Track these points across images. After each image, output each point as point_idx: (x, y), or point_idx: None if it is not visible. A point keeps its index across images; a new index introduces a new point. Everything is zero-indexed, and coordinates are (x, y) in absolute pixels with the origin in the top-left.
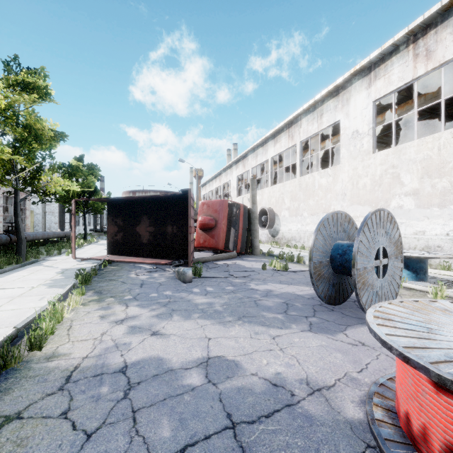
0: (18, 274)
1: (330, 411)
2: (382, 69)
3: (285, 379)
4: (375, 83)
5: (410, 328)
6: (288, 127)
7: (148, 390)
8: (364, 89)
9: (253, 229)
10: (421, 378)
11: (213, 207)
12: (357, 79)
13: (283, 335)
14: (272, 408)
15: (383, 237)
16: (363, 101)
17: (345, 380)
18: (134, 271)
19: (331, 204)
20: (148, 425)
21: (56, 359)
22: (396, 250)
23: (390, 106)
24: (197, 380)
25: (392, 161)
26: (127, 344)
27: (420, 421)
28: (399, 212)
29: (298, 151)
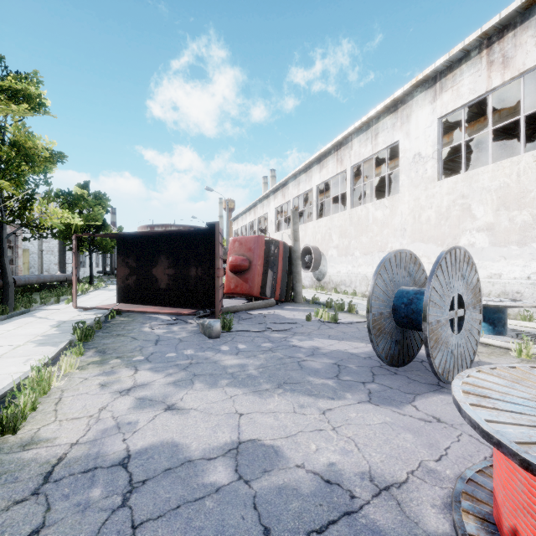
0: (1, 329)
1: (405, 522)
2: (450, 79)
3: (341, 473)
4: (441, 96)
5: (516, 409)
6: (336, 149)
7: (156, 492)
8: (428, 103)
9: (295, 272)
10: None
11: (246, 245)
12: (419, 92)
13: (336, 408)
14: (325, 519)
15: (460, 282)
16: (427, 118)
17: (421, 473)
18: (148, 323)
19: (388, 242)
20: None
21: (35, 446)
22: (473, 298)
23: (457, 125)
24: (224, 476)
25: (462, 189)
26: (133, 423)
27: None
28: (470, 251)
29: (348, 177)
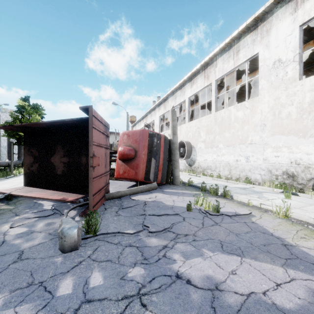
0: None
1: None
2: None
3: None
4: (303, 5)
5: None
6: (204, 69)
7: None
8: (289, 15)
9: (174, 160)
10: None
11: (133, 137)
12: (279, 7)
13: None
14: None
15: None
16: (287, 28)
17: None
18: (20, 215)
19: (249, 136)
20: None
21: None
22: None
23: None
24: None
25: None
26: None
27: None
28: None
29: (213, 88)
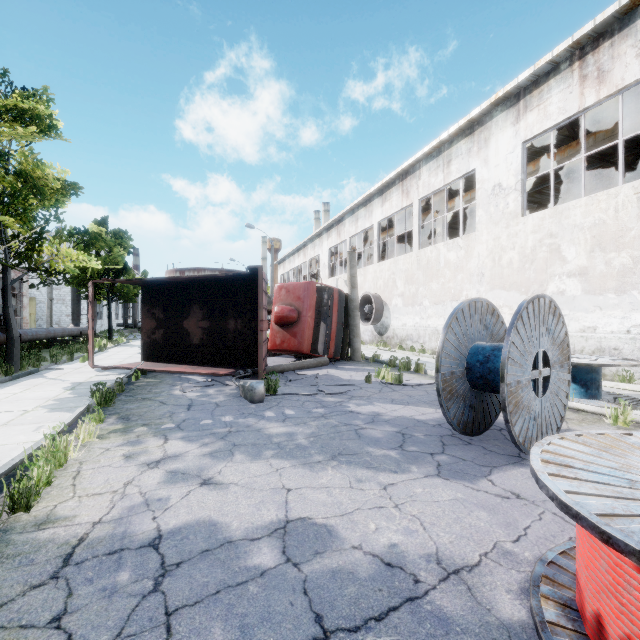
0: (6, 391)
1: (476, 608)
2: (535, 96)
3: (404, 555)
4: (525, 116)
5: (600, 480)
6: (402, 179)
7: (192, 576)
8: (510, 125)
9: (352, 324)
10: (624, 563)
11: (295, 293)
12: (499, 111)
13: (399, 482)
14: (385, 605)
15: (544, 336)
16: (508, 142)
17: (495, 555)
18: (179, 385)
19: (463, 289)
20: (191, 637)
21: (52, 525)
22: (561, 355)
23: (545, 150)
24: (270, 558)
25: (549, 227)
26: (164, 500)
27: (623, 631)
28: (559, 300)
29: (416, 212)
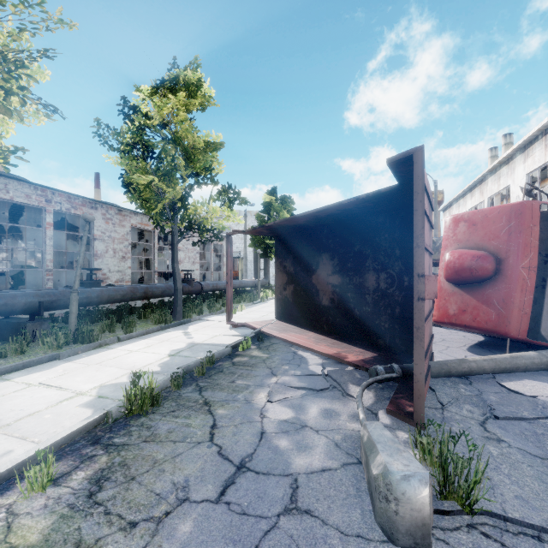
0: (130, 347)
1: None
2: None
3: None
4: None
5: None
6: None
7: None
8: None
9: None
10: None
11: (487, 226)
12: None
13: None
14: None
15: None
16: None
17: None
18: (277, 376)
19: None
20: None
21: None
22: None
23: None
24: None
25: None
26: None
27: None
28: None
29: None
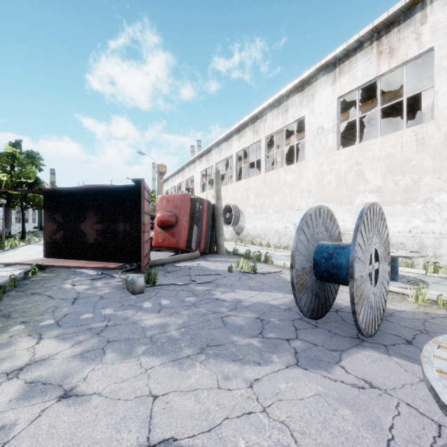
0: None
1: None
2: (347, 65)
3: None
4: (340, 79)
5: None
6: (253, 122)
7: None
8: (329, 85)
9: (218, 227)
10: None
11: (173, 202)
12: (322, 75)
13: (263, 377)
14: None
15: (376, 237)
16: (328, 97)
17: None
18: (71, 279)
19: (296, 201)
20: None
21: None
22: (385, 251)
23: (349, 107)
24: None
25: (356, 157)
26: (7, 428)
27: None
28: None
29: (263, 146)
